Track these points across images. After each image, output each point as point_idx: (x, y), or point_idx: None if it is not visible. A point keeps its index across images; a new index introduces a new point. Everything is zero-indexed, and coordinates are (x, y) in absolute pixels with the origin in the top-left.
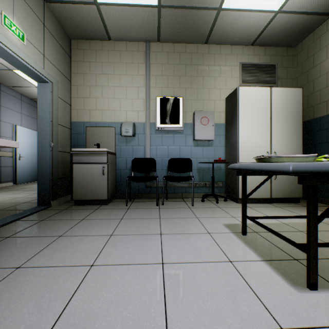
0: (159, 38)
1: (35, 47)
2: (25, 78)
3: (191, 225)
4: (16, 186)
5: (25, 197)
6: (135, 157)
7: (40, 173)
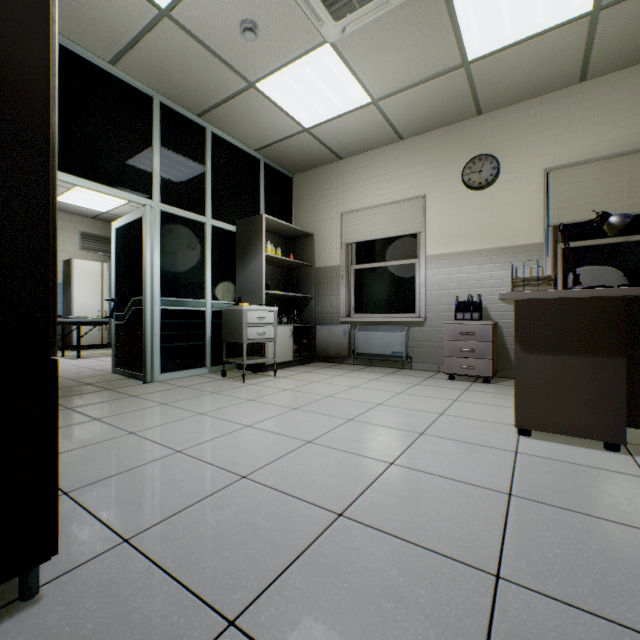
0: None
1: None
2: None
3: None
4: None
5: None
6: None
7: None
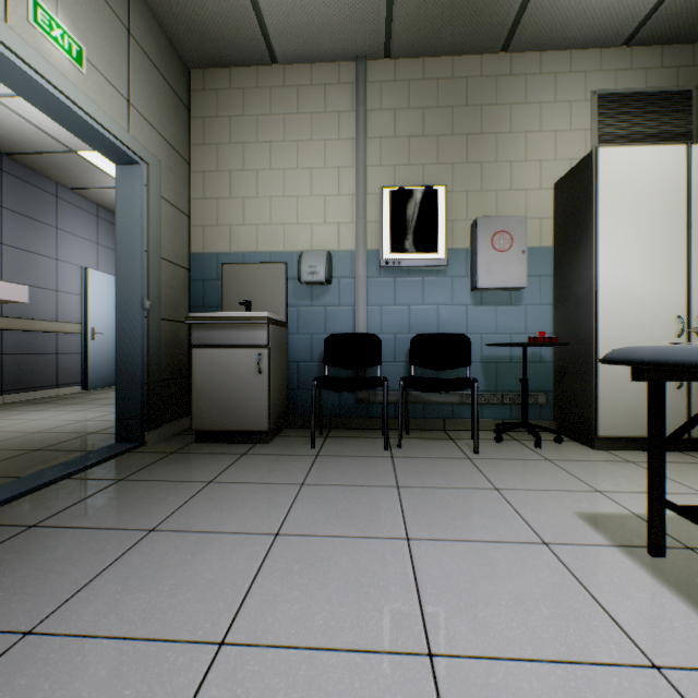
0: (387, 49)
1: (109, 80)
2: (102, 168)
3: (487, 514)
4: (87, 395)
5: (97, 420)
6: (333, 332)
7: (123, 369)
